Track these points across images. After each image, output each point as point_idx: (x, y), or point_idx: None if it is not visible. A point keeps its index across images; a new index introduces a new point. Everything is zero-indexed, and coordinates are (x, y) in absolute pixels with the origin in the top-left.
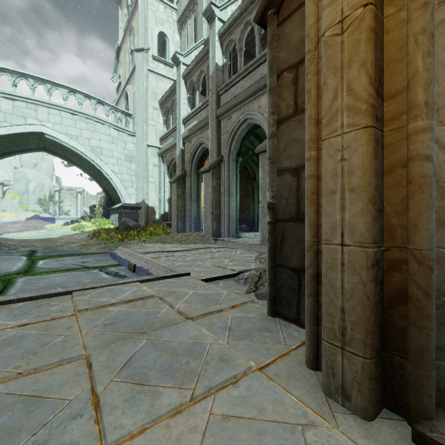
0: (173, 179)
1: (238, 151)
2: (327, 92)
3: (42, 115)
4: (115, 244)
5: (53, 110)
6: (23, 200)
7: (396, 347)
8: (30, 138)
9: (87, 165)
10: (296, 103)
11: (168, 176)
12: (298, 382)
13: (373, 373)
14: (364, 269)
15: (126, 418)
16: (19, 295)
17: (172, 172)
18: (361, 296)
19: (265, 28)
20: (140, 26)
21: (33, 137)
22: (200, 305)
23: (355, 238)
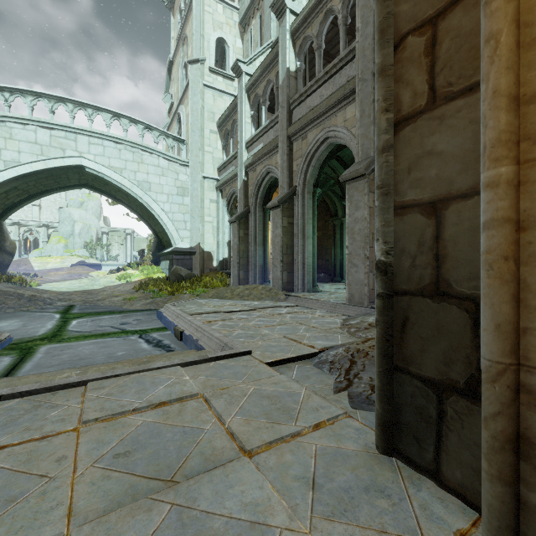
0: (233, 218)
1: (315, 181)
2: None
3: (82, 145)
4: (164, 298)
5: (94, 139)
6: (69, 244)
7: None
8: (70, 173)
9: (134, 203)
10: (433, 86)
11: (228, 214)
12: None
13: None
14: None
15: None
16: (15, 387)
17: (233, 209)
18: None
19: None
20: (195, 33)
21: (72, 171)
22: (264, 420)
23: None
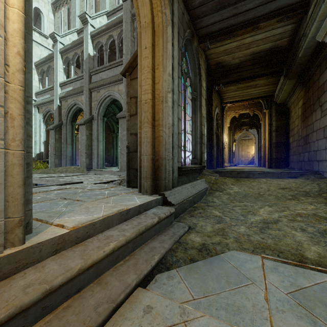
0: (51, 127)
1: (104, 114)
2: (143, 116)
3: None
4: None
5: None
6: None
7: (157, 179)
8: None
9: None
10: (136, 110)
11: (44, 124)
12: (136, 194)
13: (152, 184)
14: (150, 160)
15: (90, 200)
16: None
17: (48, 121)
18: (149, 167)
19: (125, 77)
20: None
21: None
22: (97, 187)
23: (148, 153)
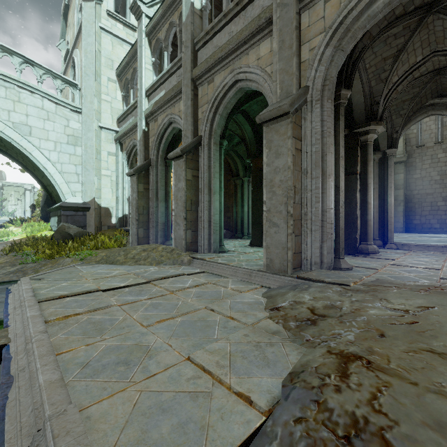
0: (132, 170)
1: (222, 132)
2: None
3: None
4: (37, 264)
5: None
6: None
7: None
8: None
9: (12, 150)
10: None
11: (128, 169)
12: None
13: None
14: None
15: None
16: None
17: (134, 163)
18: None
19: None
20: None
21: None
22: None
23: None
